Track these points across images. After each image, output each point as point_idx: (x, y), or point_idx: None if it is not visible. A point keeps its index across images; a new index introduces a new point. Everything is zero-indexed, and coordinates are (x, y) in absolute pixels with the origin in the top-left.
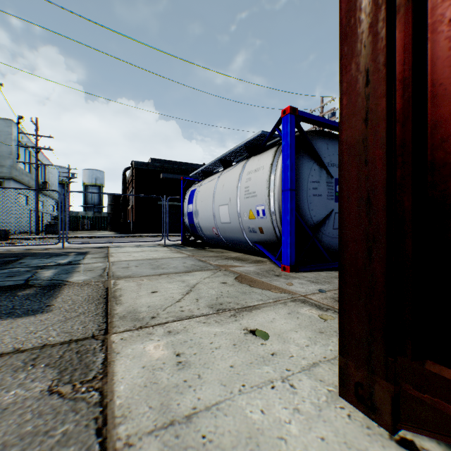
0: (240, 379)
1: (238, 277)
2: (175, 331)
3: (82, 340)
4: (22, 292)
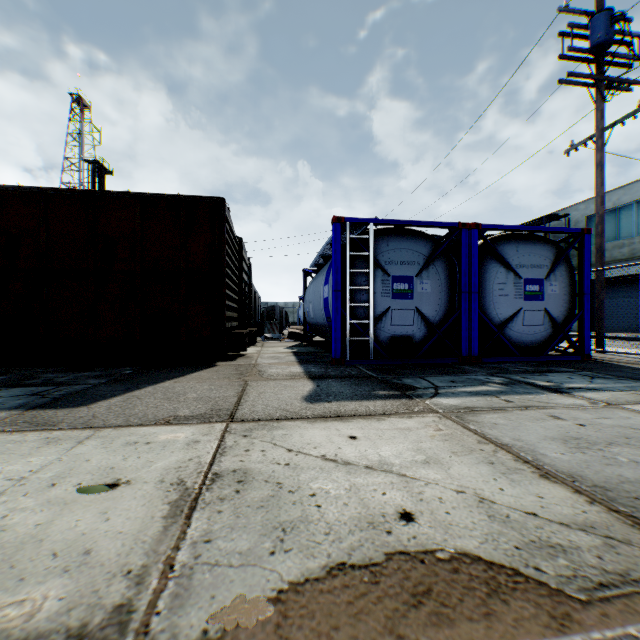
0: (69, 460)
1: (493, 569)
2: (193, 444)
3: (230, 416)
4: (381, 391)
